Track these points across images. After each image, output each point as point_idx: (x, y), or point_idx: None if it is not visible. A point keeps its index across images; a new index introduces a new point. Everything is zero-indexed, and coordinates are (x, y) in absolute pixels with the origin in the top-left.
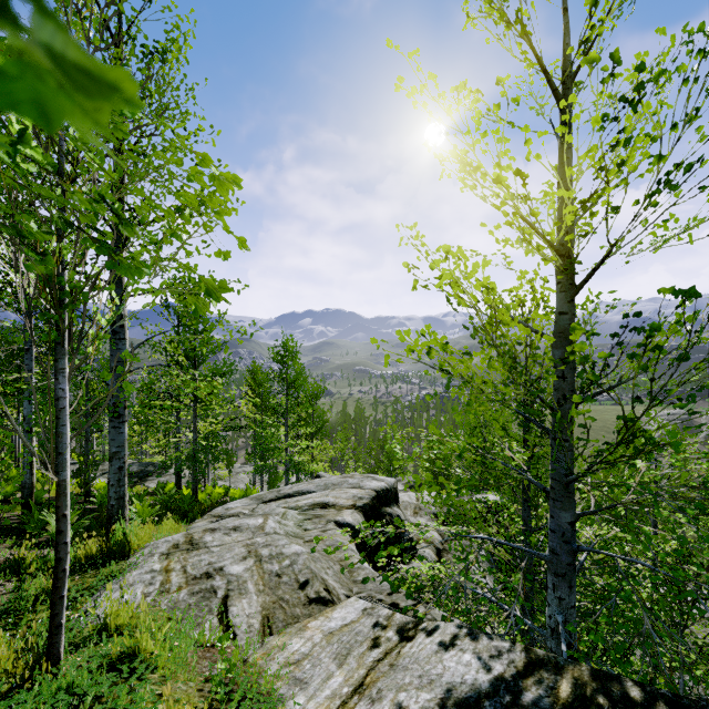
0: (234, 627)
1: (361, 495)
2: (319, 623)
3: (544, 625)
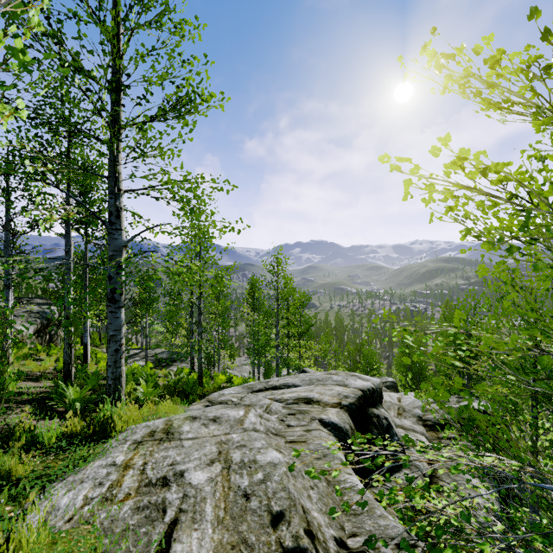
0: None
1: (346, 394)
2: None
3: None
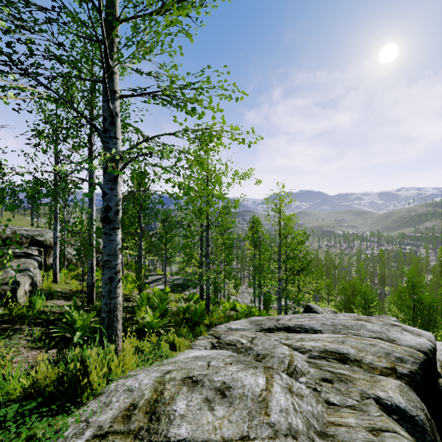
0: None
1: (400, 355)
2: None
3: None
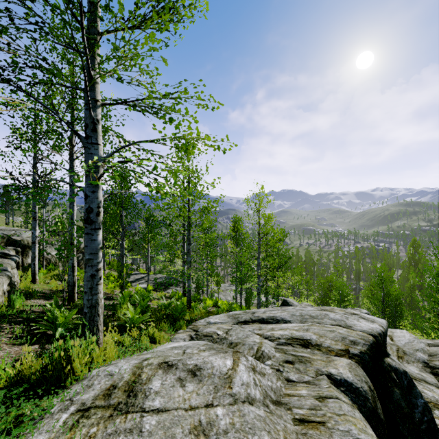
0: None
1: (353, 338)
2: None
3: None
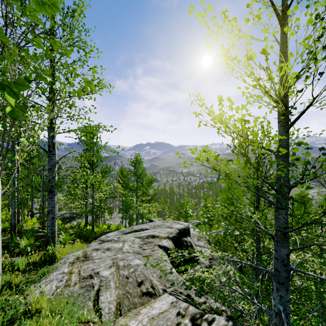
0: (101, 309)
1: (171, 232)
2: (146, 310)
3: (268, 306)
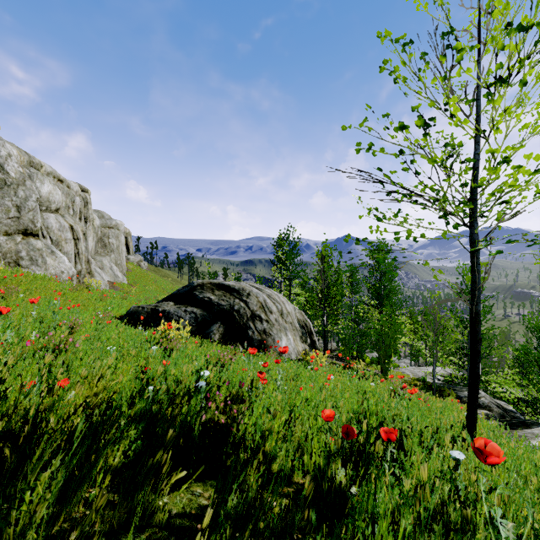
0: None
1: (445, 373)
2: None
3: None
